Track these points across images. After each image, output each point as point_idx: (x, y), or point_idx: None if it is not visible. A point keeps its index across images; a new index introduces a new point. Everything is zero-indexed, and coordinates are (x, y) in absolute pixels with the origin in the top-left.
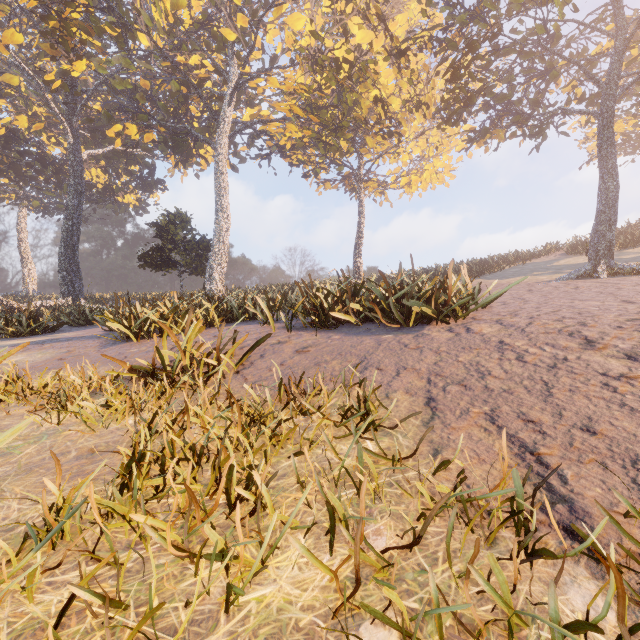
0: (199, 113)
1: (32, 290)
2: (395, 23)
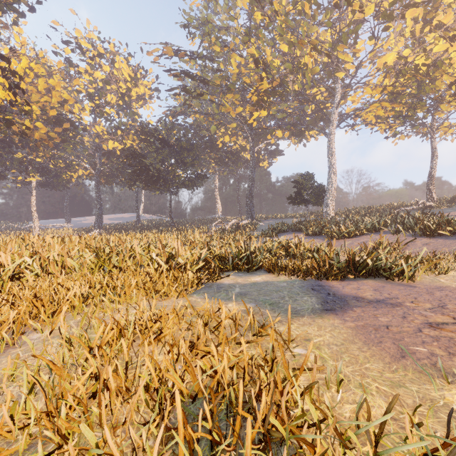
0: (310, 111)
1: (220, 214)
2: None
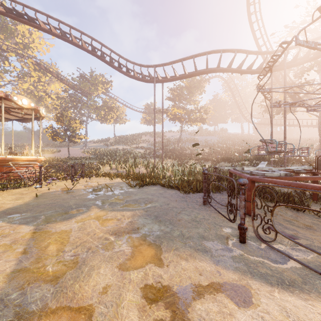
0: None
1: None
2: (51, 88)
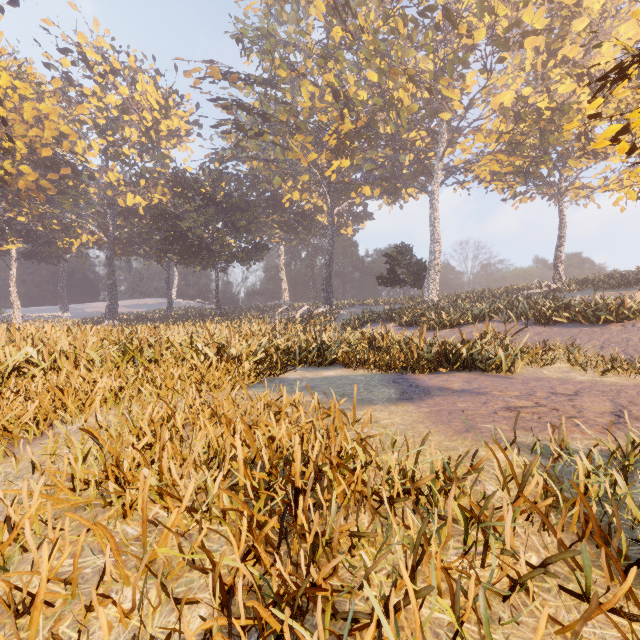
0: (407, 162)
1: (286, 300)
2: (600, 57)
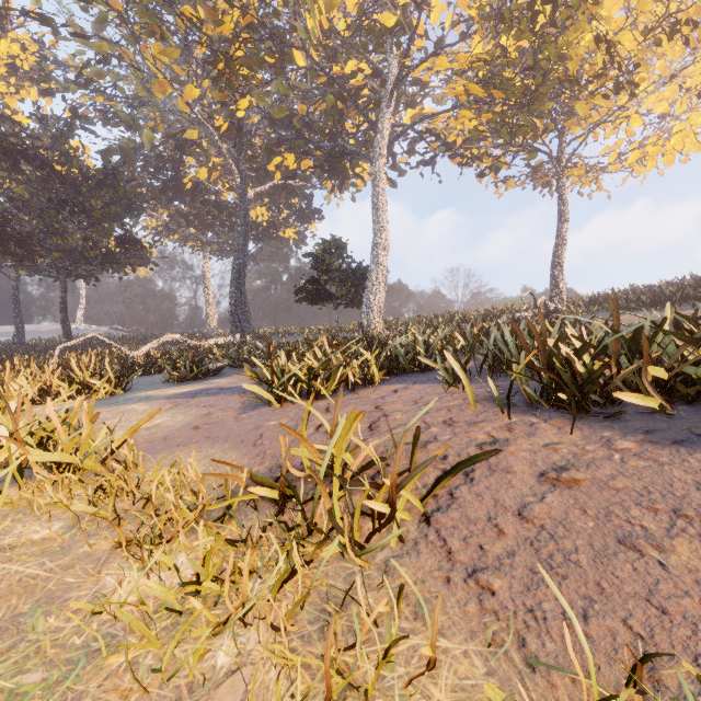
0: (355, 128)
1: (213, 327)
2: None
